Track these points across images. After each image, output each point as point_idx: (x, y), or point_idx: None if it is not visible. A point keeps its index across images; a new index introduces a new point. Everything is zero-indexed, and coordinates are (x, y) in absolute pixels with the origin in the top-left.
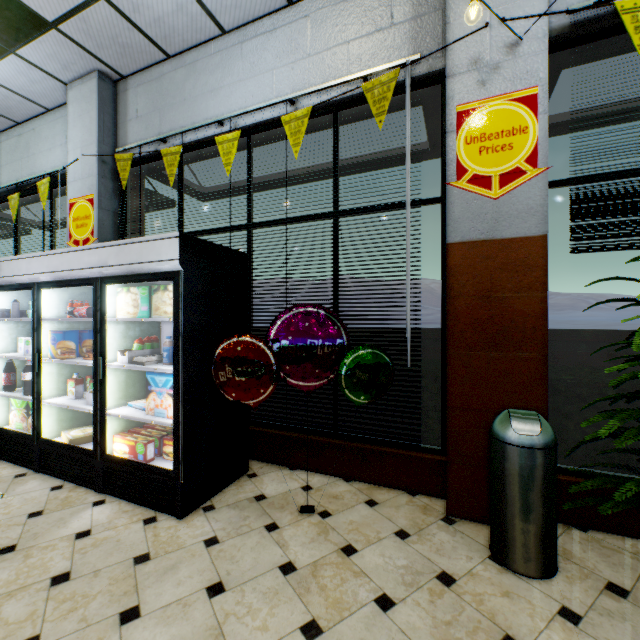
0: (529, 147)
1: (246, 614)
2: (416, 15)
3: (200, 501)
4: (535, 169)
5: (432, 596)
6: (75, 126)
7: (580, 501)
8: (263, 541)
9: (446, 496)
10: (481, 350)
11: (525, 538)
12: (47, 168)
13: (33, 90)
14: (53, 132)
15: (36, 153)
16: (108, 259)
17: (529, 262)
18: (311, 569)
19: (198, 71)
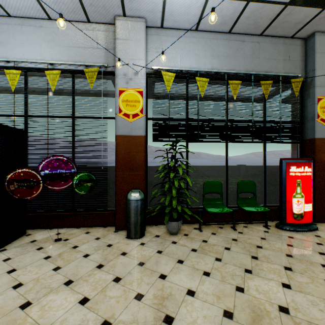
0: (140, 107)
1: (28, 273)
2: (107, 48)
3: None
4: (142, 114)
5: (104, 250)
6: None
7: (151, 214)
8: (35, 253)
9: (116, 223)
10: (127, 172)
11: (134, 227)
12: None
13: None
14: None
15: None
16: None
17: (140, 143)
18: (58, 255)
19: None
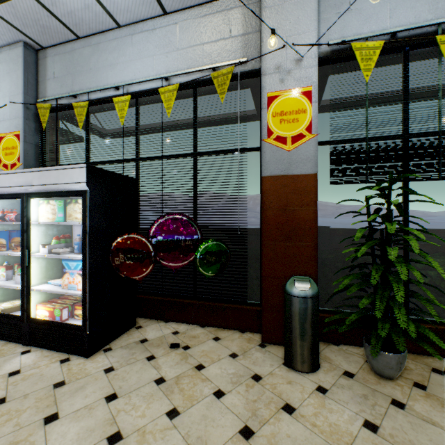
0: (307, 121)
1: (131, 409)
2: (245, 33)
3: (101, 345)
4: (310, 135)
5: (247, 387)
6: (4, 80)
7: (332, 327)
8: (144, 366)
9: (261, 331)
10: (281, 241)
11: (301, 350)
12: None
13: None
14: None
15: None
16: (33, 180)
17: (307, 189)
18: (175, 380)
19: (100, 50)
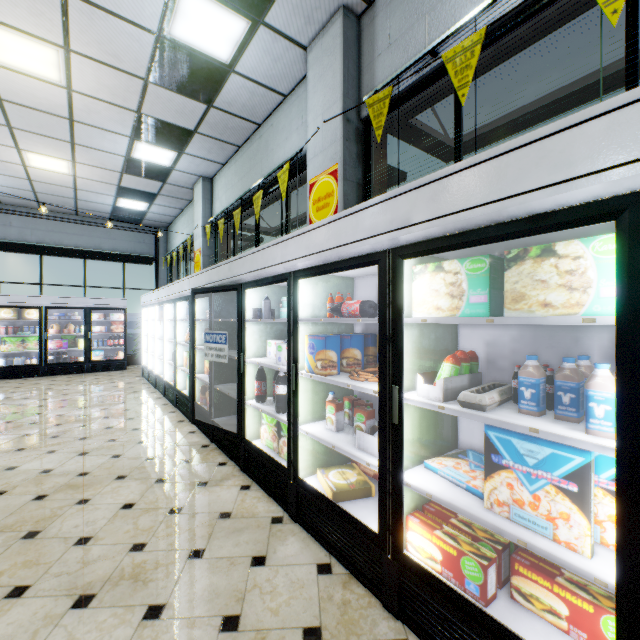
0: None
1: None
2: None
3: None
4: None
5: None
6: (315, 92)
7: None
8: None
9: None
10: None
11: None
12: (283, 160)
13: (274, 73)
14: (289, 119)
15: (274, 148)
16: (410, 213)
17: None
18: None
19: None
